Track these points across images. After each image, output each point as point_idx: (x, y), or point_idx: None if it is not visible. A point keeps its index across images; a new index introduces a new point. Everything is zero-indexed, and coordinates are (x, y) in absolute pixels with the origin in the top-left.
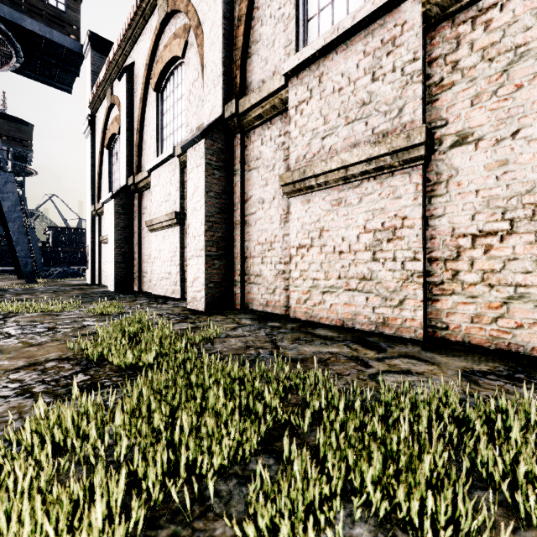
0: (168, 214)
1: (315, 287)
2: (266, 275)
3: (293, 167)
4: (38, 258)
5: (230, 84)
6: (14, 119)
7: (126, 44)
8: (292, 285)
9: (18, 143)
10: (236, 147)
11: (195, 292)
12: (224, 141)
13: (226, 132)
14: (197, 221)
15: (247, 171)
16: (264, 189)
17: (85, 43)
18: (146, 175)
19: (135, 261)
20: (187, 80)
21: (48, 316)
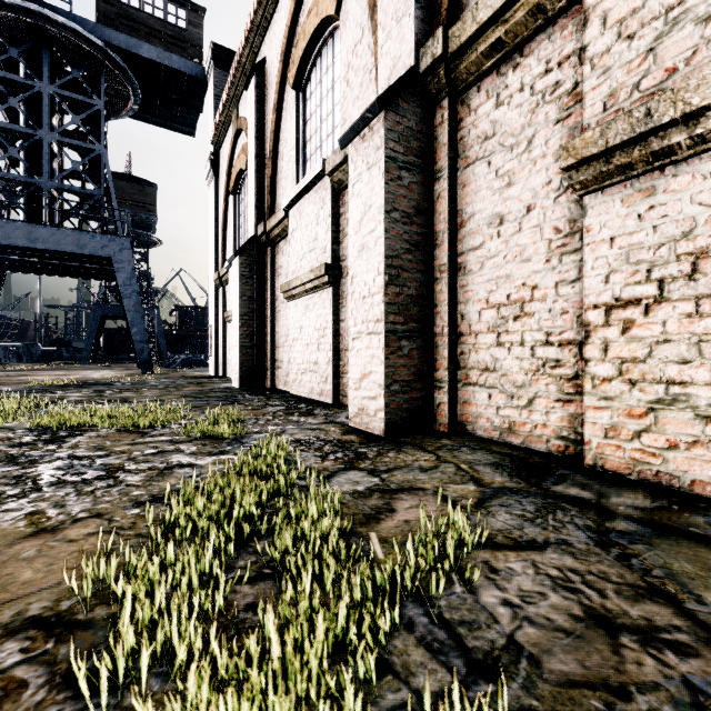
0: (313, 269)
1: (676, 402)
2: (509, 370)
3: (595, 122)
4: (162, 344)
5: (428, 9)
6: (138, 180)
7: (255, 36)
8: (592, 394)
9: (142, 208)
10: (439, 126)
11: (366, 399)
12: (418, 116)
13: (420, 100)
14: (369, 268)
15: (461, 169)
16: (504, 194)
17: (207, 61)
18: (281, 216)
19: (267, 345)
20: (343, 50)
21: (128, 436)
